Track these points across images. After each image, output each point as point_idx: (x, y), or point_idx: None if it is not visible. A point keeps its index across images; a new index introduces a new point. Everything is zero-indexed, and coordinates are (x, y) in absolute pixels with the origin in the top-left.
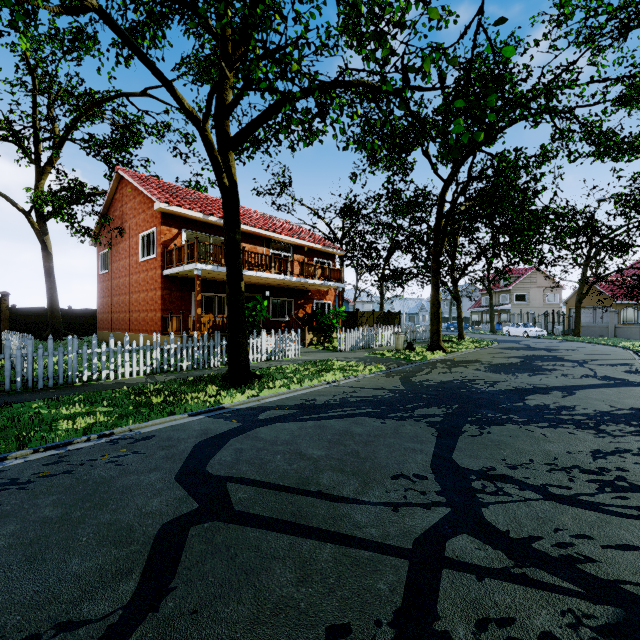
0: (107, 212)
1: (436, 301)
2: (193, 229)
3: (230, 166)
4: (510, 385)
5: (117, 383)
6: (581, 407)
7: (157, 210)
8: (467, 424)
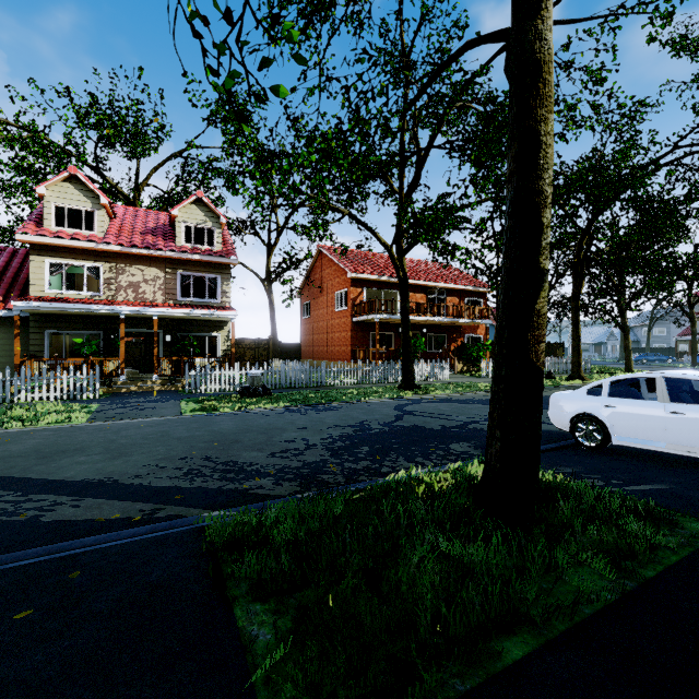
0: (309, 275)
1: (576, 336)
2: (371, 287)
3: (403, 265)
4: None
5: (344, 387)
6: None
7: (349, 277)
8: None
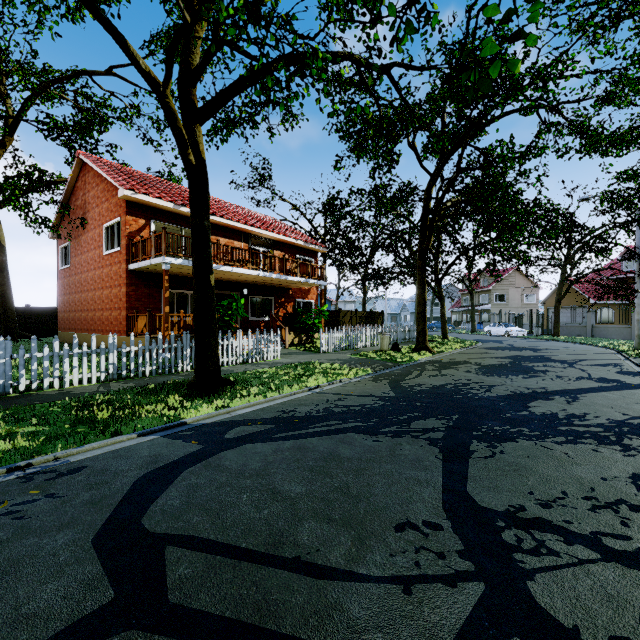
0: (68, 201)
1: (422, 300)
2: (163, 220)
3: (197, 142)
4: (508, 389)
5: (61, 393)
6: (592, 415)
7: (121, 198)
8: (474, 441)
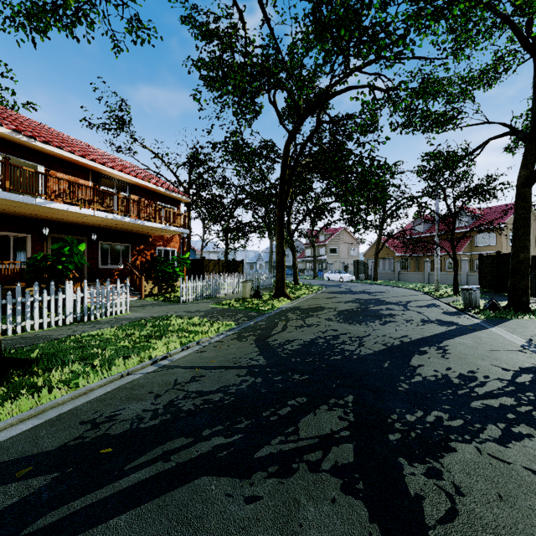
0: None
1: (281, 249)
2: None
3: None
4: (378, 341)
5: None
6: (481, 375)
7: None
8: (402, 461)
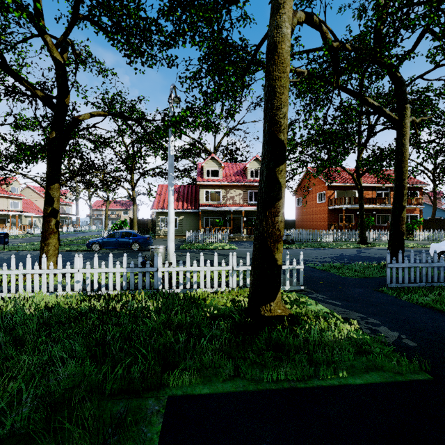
0: (300, 183)
1: None
2: (339, 189)
3: (360, 182)
4: None
5: (327, 242)
6: None
7: (326, 185)
8: None
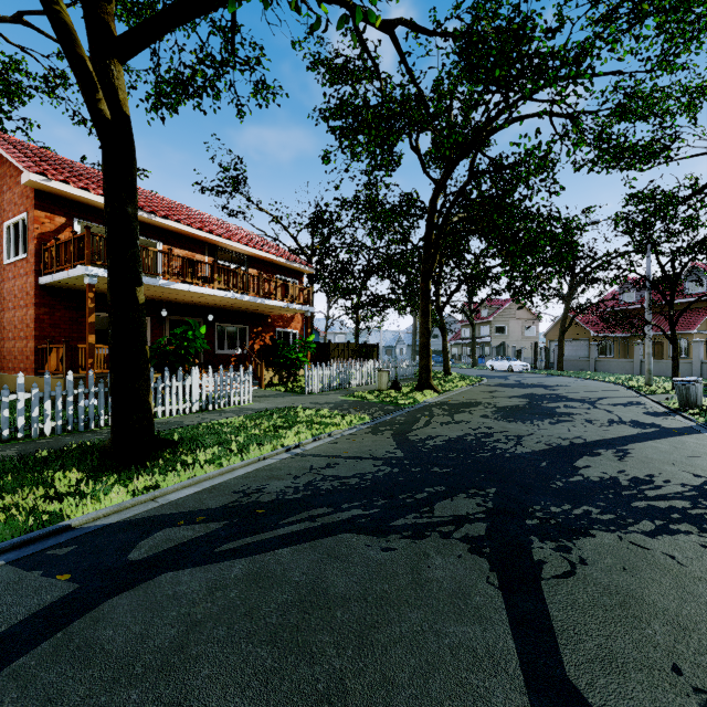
0: None
1: (426, 330)
2: (93, 220)
3: (114, 86)
4: (541, 441)
5: None
6: (660, 479)
7: (27, 185)
8: (534, 538)
